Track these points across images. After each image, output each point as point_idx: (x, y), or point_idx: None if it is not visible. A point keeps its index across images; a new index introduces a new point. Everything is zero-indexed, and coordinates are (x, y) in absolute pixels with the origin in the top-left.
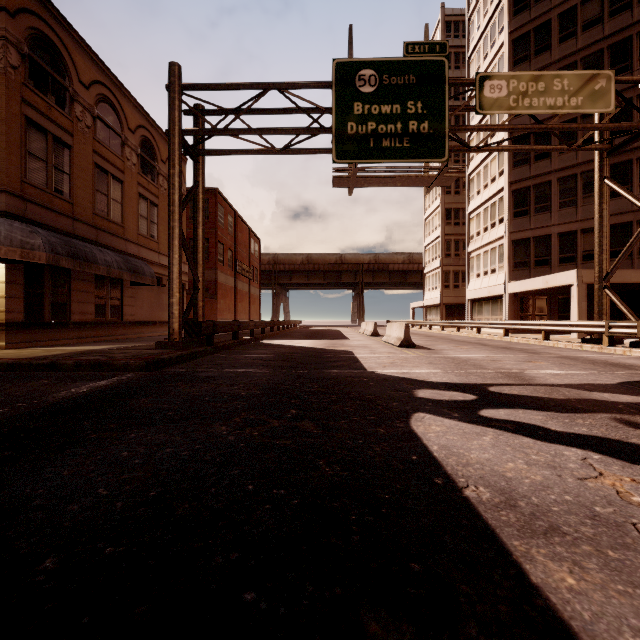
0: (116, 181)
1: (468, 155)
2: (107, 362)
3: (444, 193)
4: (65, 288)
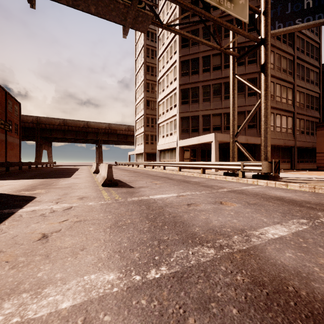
0: None
1: (158, 69)
2: None
3: (146, 91)
4: None
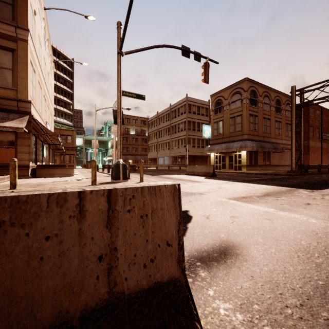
0: (268, 120)
1: None
2: (278, 174)
3: None
4: (256, 155)
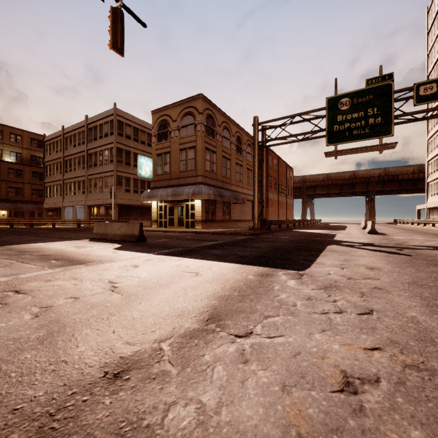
0: (228, 160)
1: None
2: (239, 233)
3: None
4: (214, 207)
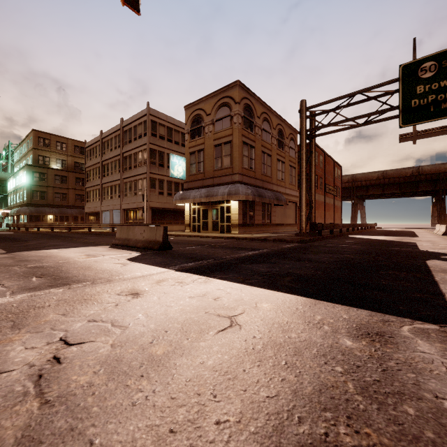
0: (268, 156)
1: None
2: (284, 239)
3: None
4: (252, 209)
